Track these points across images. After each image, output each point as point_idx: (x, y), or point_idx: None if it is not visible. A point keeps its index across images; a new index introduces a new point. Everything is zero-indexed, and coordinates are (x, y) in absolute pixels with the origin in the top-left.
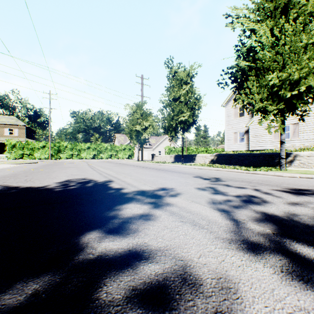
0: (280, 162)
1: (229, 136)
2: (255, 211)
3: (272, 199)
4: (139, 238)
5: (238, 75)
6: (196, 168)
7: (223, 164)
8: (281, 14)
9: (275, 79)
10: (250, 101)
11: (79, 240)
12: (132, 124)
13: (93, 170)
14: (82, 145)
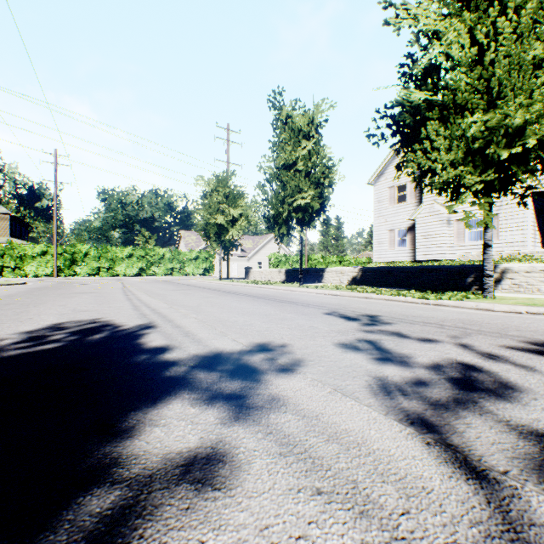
0: (484, 282)
1: (381, 236)
2: (514, 429)
3: (522, 379)
4: None
5: (406, 118)
6: (327, 294)
7: (374, 285)
8: (488, 4)
9: (480, 124)
10: (433, 167)
11: None
12: (210, 213)
13: (126, 299)
14: (117, 251)
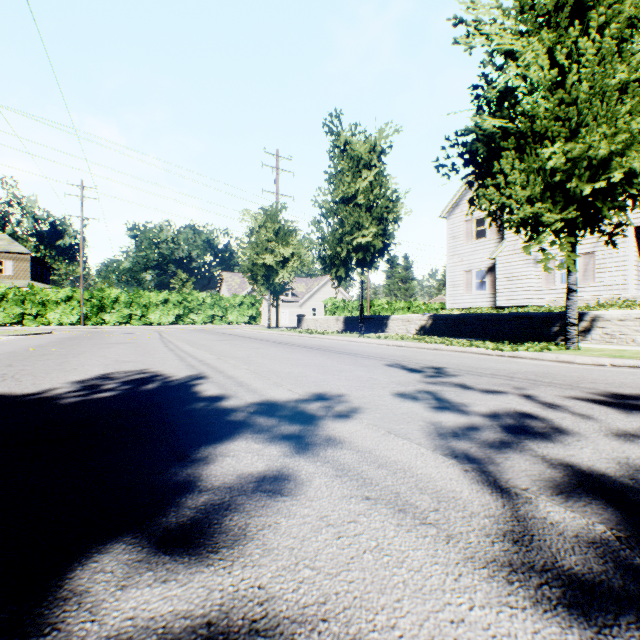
0: (568, 332)
1: (456, 278)
2: (547, 461)
3: (574, 425)
4: (246, 566)
5: (479, 147)
6: (390, 345)
7: (445, 335)
8: (570, 20)
9: (560, 155)
10: (507, 203)
11: (62, 581)
12: (257, 253)
13: (168, 350)
14: (151, 296)
